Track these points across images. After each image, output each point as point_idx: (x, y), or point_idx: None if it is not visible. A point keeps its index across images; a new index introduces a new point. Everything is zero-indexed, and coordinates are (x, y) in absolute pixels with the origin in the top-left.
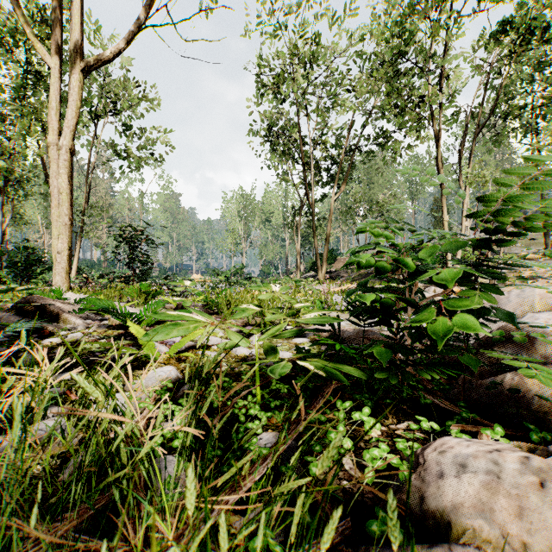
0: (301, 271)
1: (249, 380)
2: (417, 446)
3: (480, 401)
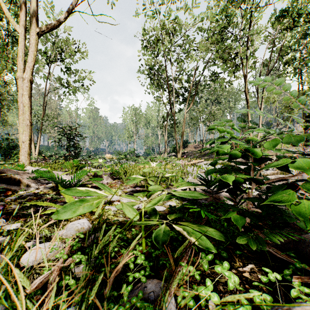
0: (167, 152)
1: (137, 232)
2: (270, 298)
3: (306, 253)
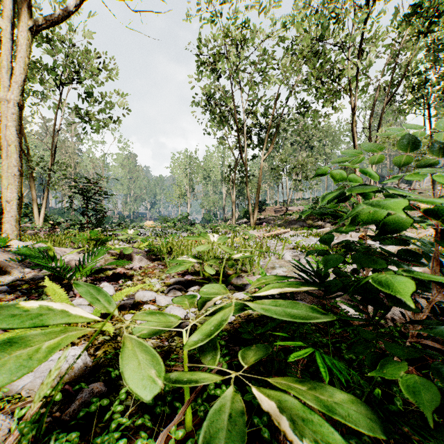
0: (236, 218)
1: None
2: None
3: None
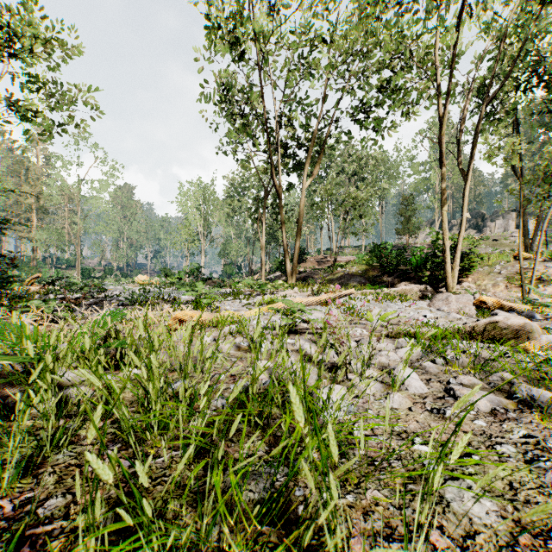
0: (266, 271)
1: None
2: None
3: None
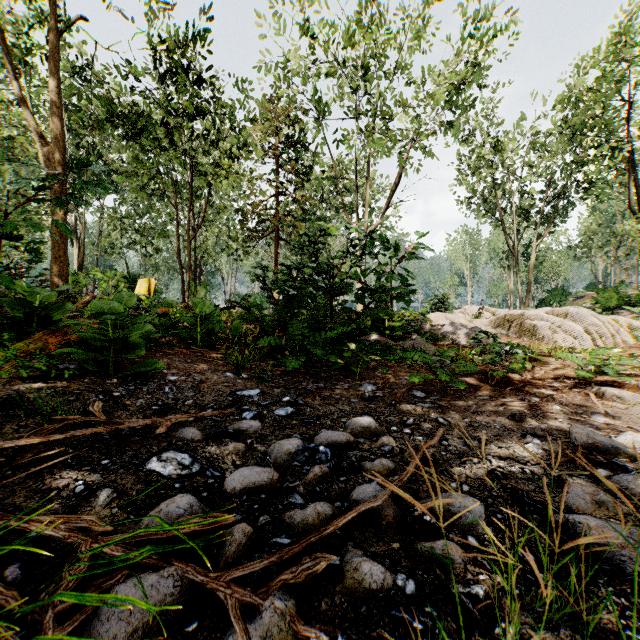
0: None
1: None
2: None
3: None
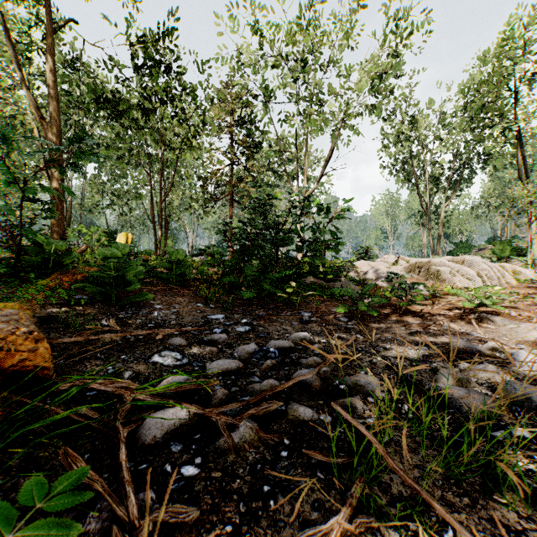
0: None
1: None
2: None
3: None
